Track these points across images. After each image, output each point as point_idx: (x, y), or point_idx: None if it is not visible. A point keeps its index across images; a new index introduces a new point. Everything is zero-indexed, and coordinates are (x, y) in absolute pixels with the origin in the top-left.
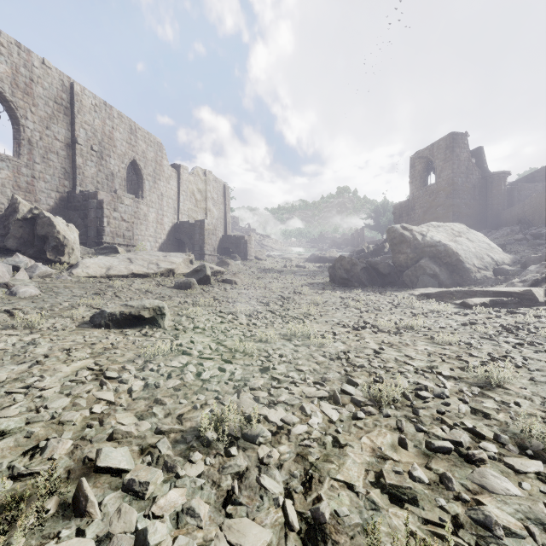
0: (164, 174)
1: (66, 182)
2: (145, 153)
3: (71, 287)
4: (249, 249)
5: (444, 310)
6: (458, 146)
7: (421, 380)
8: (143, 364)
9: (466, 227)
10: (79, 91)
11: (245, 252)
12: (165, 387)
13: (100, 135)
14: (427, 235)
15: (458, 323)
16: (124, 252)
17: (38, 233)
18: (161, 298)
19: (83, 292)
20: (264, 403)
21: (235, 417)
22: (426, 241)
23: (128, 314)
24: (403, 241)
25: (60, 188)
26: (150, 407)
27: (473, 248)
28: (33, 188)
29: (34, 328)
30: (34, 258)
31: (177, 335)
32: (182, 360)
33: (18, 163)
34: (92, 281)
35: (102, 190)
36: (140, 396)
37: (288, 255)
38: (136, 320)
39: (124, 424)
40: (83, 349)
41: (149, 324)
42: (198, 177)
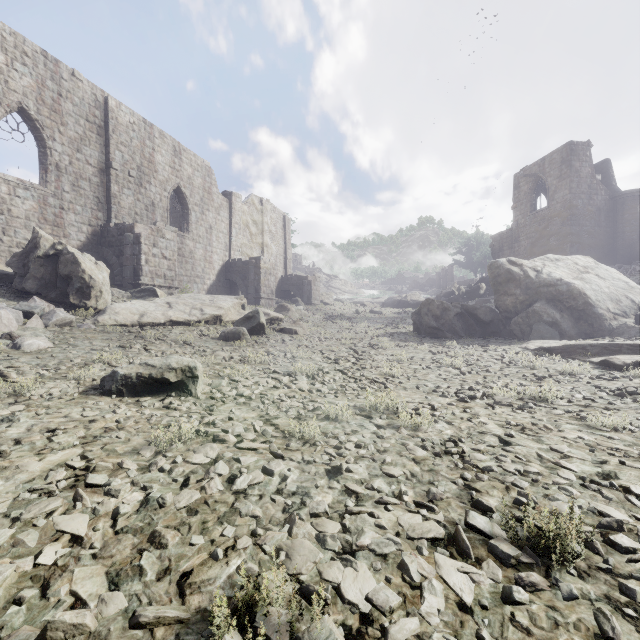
0: (213, 203)
1: (99, 213)
2: (191, 179)
3: (92, 337)
4: (313, 292)
5: (580, 371)
6: (578, 159)
7: (601, 506)
8: (152, 458)
9: (593, 260)
10: (115, 107)
11: (308, 296)
12: (173, 506)
13: (138, 158)
14: (543, 272)
15: (609, 393)
16: (165, 296)
17: (61, 272)
18: (201, 352)
19: (105, 344)
20: (335, 550)
21: (281, 596)
22: (543, 279)
23: (147, 377)
24: (511, 280)
25: (92, 221)
26: (139, 552)
27: (605, 288)
28: (62, 221)
29: (22, 395)
30: (57, 303)
31: (212, 408)
32: (211, 452)
33: (44, 192)
34: (120, 331)
35: (141, 223)
36: (129, 524)
37: (360, 299)
38: (159, 385)
39: (83, 595)
40: (74, 429)
41: (177, 390)
42: (253, 206)
